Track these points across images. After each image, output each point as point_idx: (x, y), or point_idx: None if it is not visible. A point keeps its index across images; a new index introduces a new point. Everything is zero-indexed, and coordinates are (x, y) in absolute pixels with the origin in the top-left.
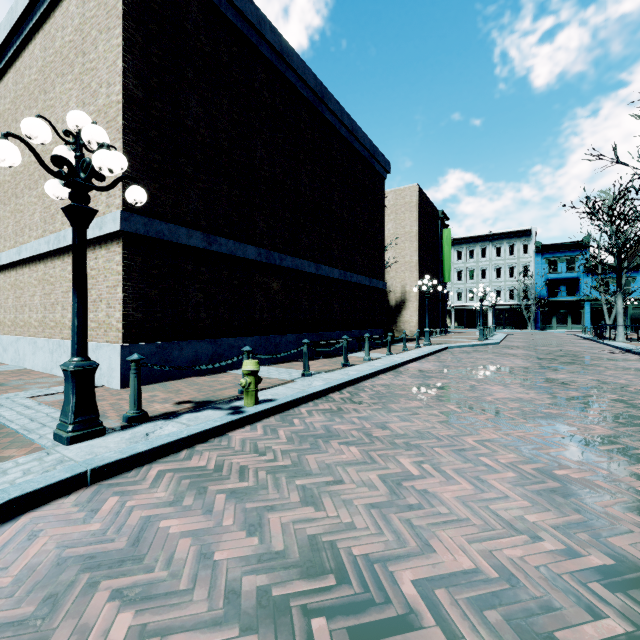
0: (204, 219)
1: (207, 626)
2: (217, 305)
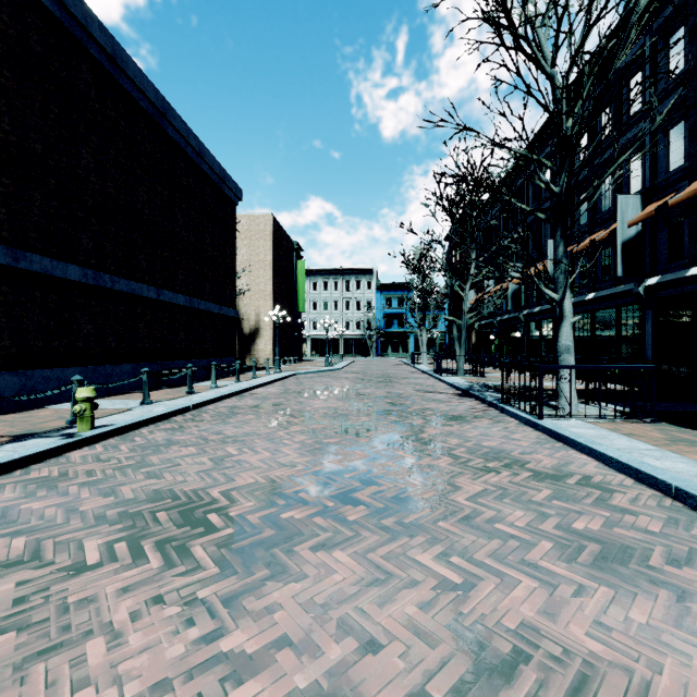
0: (8, 230)
1: (86, 529)
2: (26, 331)
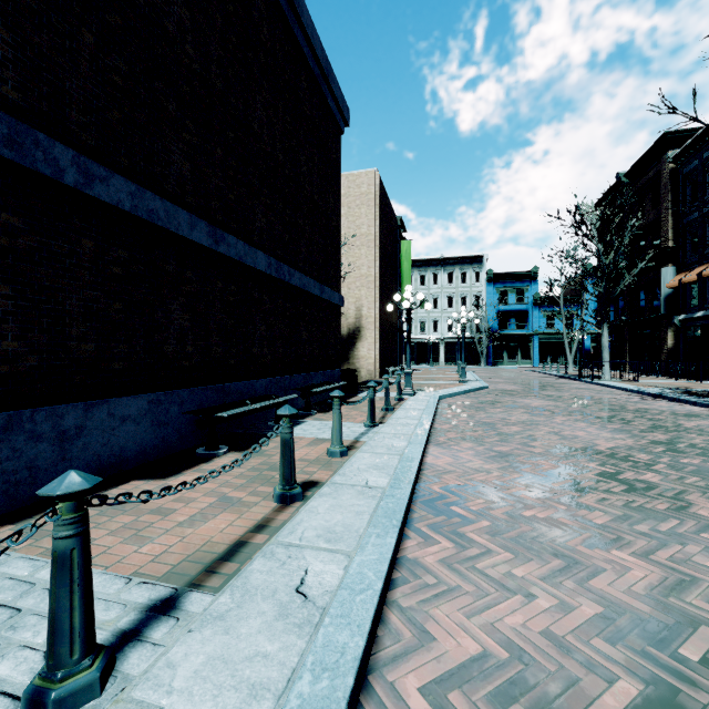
0: None
1: None
2: None
